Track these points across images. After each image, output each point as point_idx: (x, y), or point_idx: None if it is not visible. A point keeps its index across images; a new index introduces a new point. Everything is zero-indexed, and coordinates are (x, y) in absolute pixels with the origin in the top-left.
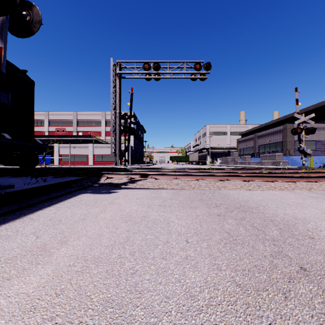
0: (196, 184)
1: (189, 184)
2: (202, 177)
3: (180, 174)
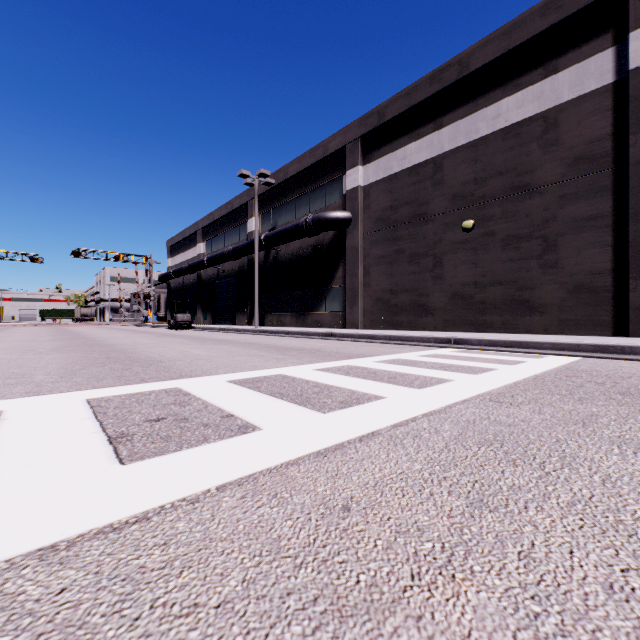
0: (9, 326)
1: (6, 326)
2: (14, 324)
3: (3, 324)
